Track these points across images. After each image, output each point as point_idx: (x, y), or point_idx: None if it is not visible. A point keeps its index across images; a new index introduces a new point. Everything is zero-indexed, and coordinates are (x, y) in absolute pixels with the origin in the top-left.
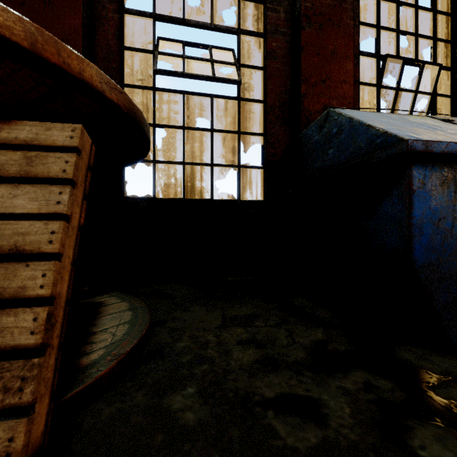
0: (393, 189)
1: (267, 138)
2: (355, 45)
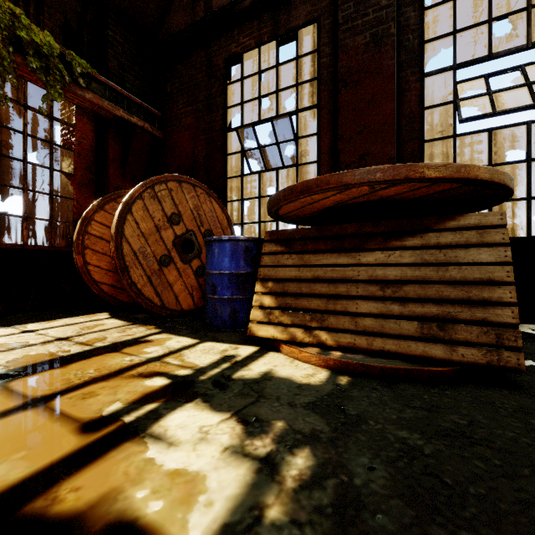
0: None
1: None
2: None
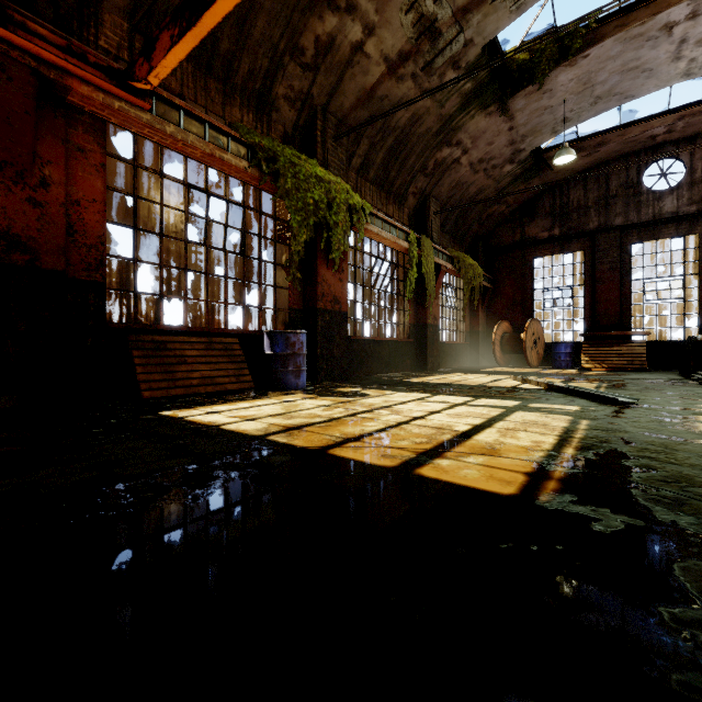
0: None
1: (699, 315)
2: None
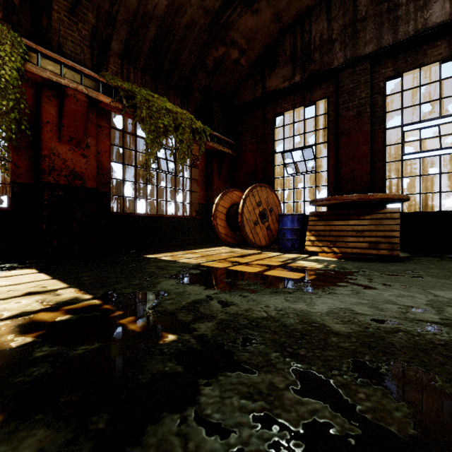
0: None
1: None
2: None
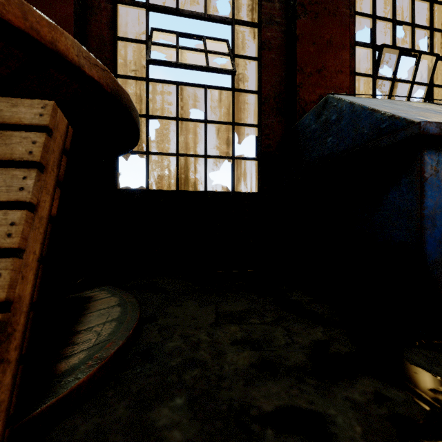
0: (402, 177)
1: (262, 130)
2: (350, 35)
